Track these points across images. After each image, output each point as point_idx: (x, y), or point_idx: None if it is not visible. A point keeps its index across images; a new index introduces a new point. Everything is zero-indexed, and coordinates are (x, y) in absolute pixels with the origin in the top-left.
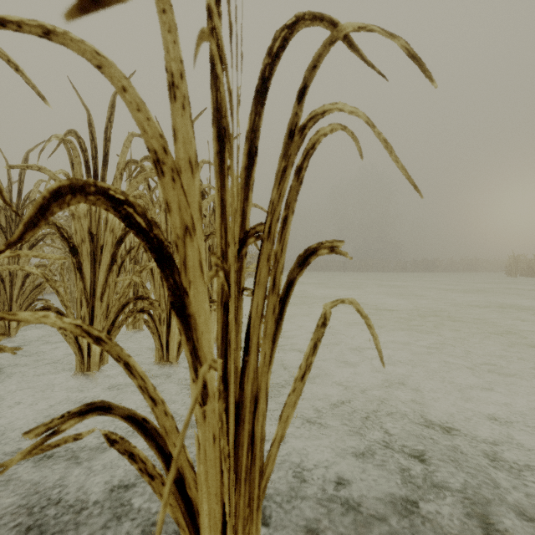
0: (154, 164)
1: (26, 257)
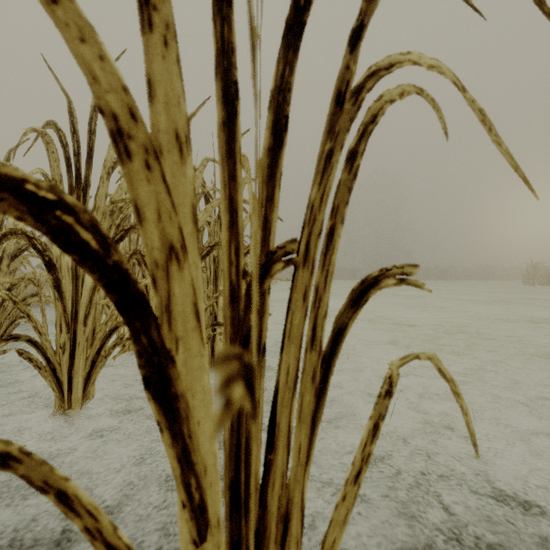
0: (113, 137)
1: (7, 270)
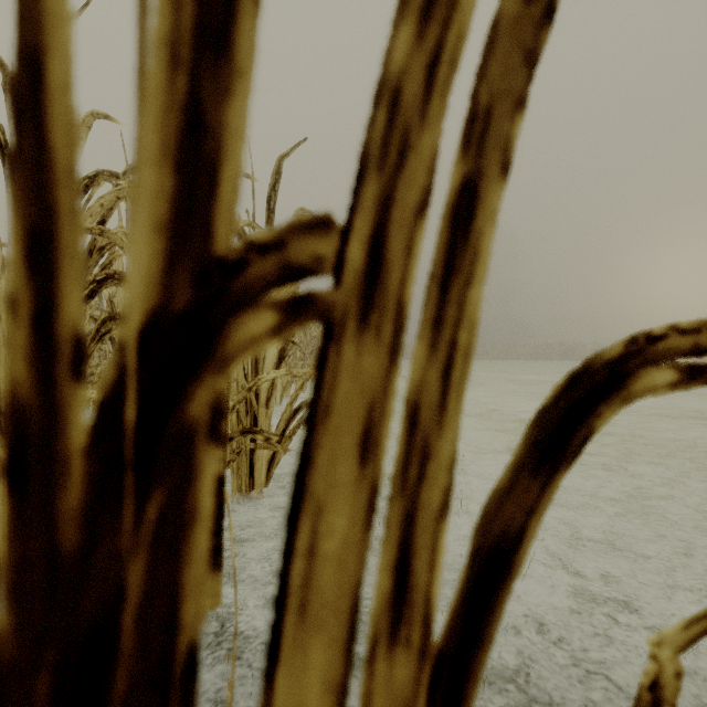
0: None
1: None
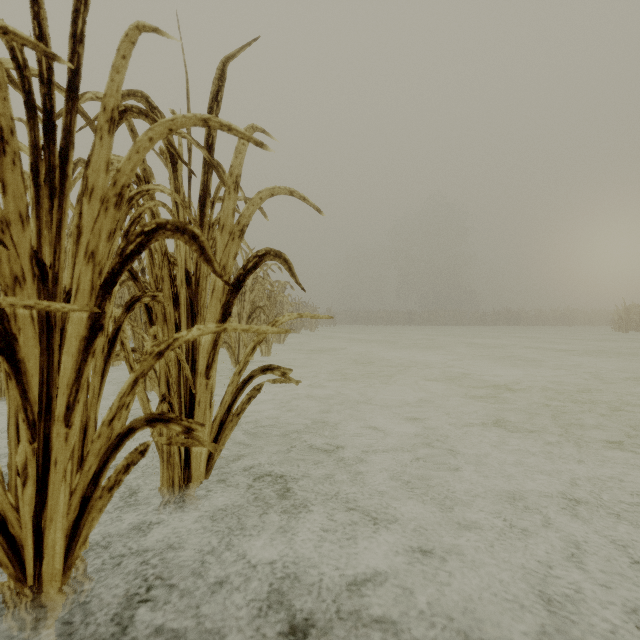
0: None
1: None
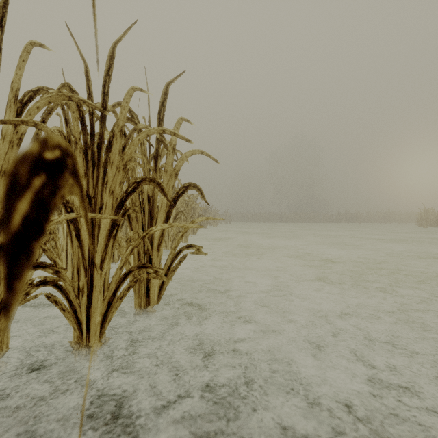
0: None
1: None
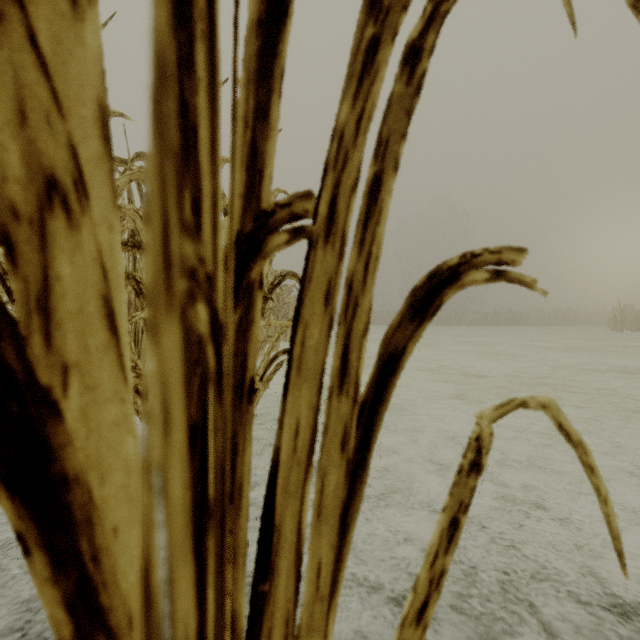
0: None
1: None
